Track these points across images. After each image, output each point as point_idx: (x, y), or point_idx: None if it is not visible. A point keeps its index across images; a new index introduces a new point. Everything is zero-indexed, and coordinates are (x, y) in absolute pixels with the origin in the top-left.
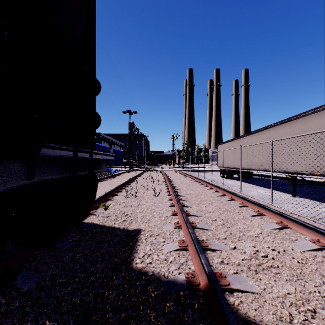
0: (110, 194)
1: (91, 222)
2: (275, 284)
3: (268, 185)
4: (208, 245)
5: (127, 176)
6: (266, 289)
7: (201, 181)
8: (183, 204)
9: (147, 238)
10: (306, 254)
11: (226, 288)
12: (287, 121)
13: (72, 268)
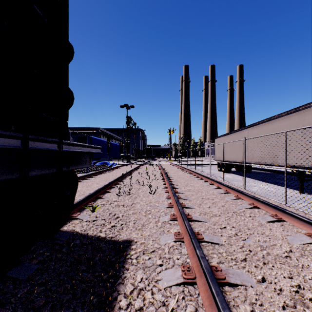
0: (101, 191)
1: (71, 230)
2: None
3: (269, 179)
4: (226, 276)
5: (123, 170)
6: None
7: (200, 176)
8: (183, 205)
9: (139, 256)
10: None
11: None
12: (293, 111)
13: None
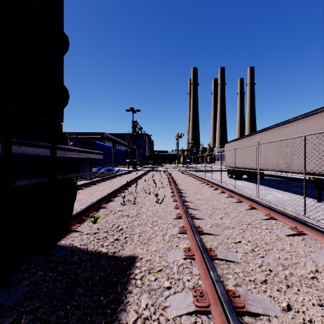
0: (105, 199)
1: (69, 245)
2: None
3: (283, 187)
4: (245, 303)
5: (128, 177)
6: None
7: (210, 183)
8: (193, 216)
9: (144, 276)
10: None
11: None
12: (310, 114)
13: None
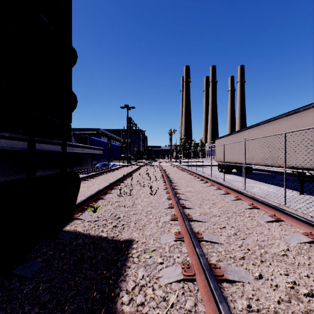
0: (102, 191)
1: (73, 230)
2: None
3: (270, 180)
4: (224, 273)
5: (124, 171)
6: None
7: (201, 177)
8: (184, 206)
9: (140, 255)
10: None
11: None
12: (294, 112)
13: None
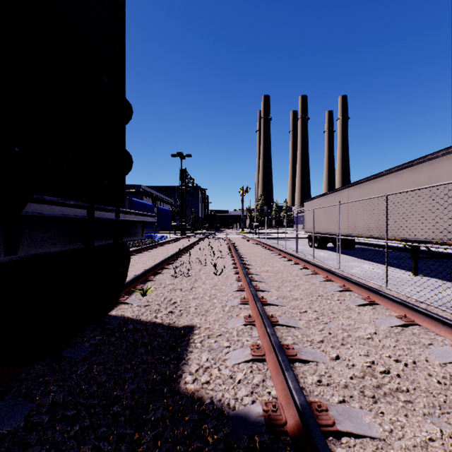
0: (151, 271)
1: (121, 315)
2: (408, 422)
3: (378, 258)
4: (297, 353)
5: (177, 246)
6: (394, 432)
7: (282, 253)
8: (257, 288)
9: (203, 340)
10: (449, 368)
11: (330, 430)
12: (405, 166)
13: (86, 391)
